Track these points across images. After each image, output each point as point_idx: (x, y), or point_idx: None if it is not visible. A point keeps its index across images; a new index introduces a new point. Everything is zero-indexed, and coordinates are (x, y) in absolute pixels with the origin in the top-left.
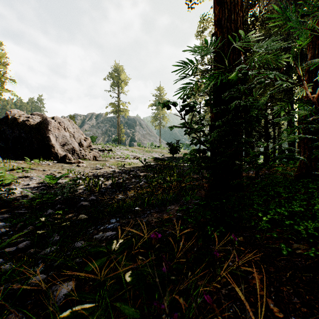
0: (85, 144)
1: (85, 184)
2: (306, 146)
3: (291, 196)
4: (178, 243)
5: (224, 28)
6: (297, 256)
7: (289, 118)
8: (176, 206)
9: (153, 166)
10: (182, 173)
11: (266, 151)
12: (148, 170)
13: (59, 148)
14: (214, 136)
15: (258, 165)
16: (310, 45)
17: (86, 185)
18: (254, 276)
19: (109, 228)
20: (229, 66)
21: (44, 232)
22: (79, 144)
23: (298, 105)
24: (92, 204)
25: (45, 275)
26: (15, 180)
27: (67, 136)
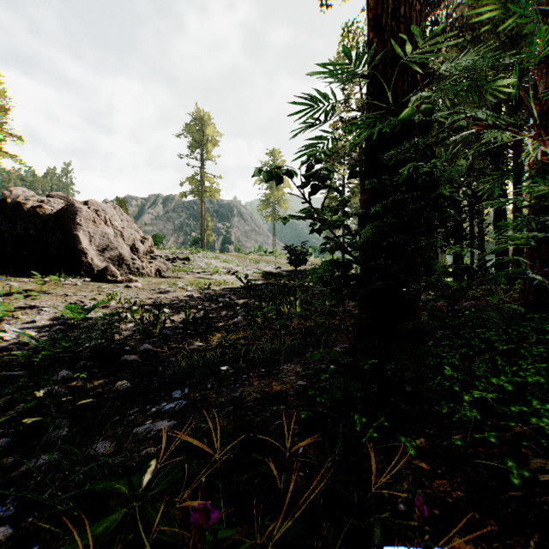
0: (142, 248)
1: (137, 321)
2: (535, 254)
3: (512, 347)
4: (296, 450)
5: (386, 33)
6: (544, 490)
7: (514, 200)
8: (296, 364)
9: (261, 288)
10: (310, 301)
11: (470, 264)
12: (252, 295)
13: (95, 256)
14: (366, 235)
15: (452, 292)
16: (542, 68)
17: (139, 322)
18: (456, 546)
19: (167, 411)
20: (396, 103)
21: (38, 421)
22: (132, 249)
23: (528, 176)
24: (145, 358)
25: (14, 526)
26: (10, 313)
27: (110, 235)
